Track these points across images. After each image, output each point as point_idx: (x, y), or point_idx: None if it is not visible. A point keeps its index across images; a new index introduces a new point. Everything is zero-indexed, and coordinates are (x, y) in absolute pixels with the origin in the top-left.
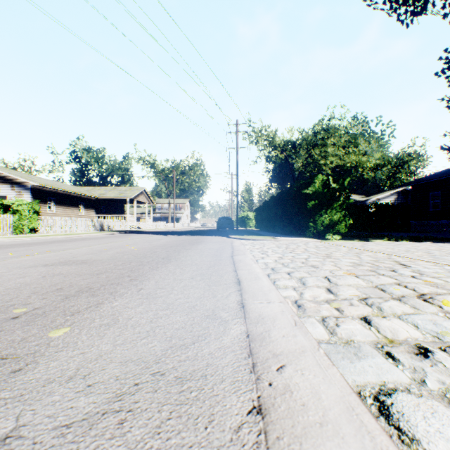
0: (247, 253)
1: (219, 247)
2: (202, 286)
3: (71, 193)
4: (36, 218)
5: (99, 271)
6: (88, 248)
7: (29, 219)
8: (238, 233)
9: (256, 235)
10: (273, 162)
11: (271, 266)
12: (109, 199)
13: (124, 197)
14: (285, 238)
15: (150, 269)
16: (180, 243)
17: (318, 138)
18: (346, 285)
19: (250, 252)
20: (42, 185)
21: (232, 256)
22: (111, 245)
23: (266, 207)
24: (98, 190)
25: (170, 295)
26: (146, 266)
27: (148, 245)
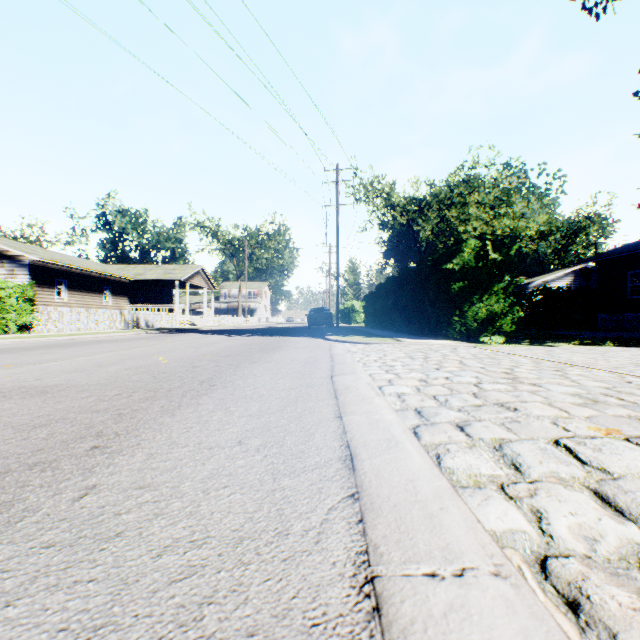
0: (358, 370)
1: (309, 356)
2: (257, 476)
3: (92, 273)
4: (28, 309)
5: (49, 416)
6: (85, 359)
7: (18, 310)
8: (339, 333)
9: (369, 336)
10: (390, 228)
11: (414, 405)
12: (149, 282)
13: (172, 278)
14: (416, 341)
15: (159, 412)
16: (245, 350)
17: (456, 193)
18: (638, 475)
19: (364, 367)
20: (46, 260)
21: (332, 378)
22: (129, 354)
23: (382, 292)
24: (133, 268)
25: (152, 525)
26: (157, 403)
27: (189, 354)
